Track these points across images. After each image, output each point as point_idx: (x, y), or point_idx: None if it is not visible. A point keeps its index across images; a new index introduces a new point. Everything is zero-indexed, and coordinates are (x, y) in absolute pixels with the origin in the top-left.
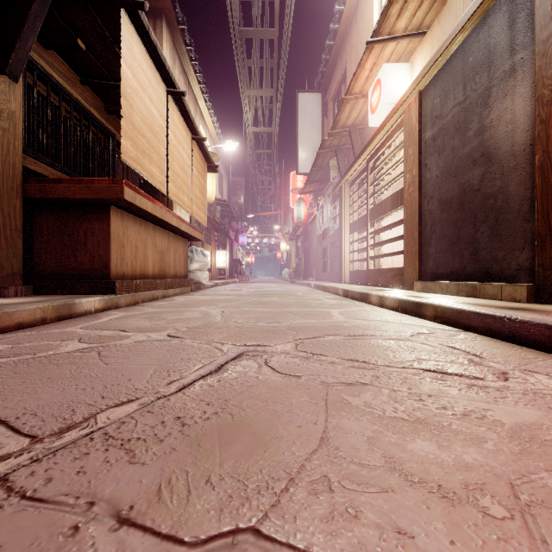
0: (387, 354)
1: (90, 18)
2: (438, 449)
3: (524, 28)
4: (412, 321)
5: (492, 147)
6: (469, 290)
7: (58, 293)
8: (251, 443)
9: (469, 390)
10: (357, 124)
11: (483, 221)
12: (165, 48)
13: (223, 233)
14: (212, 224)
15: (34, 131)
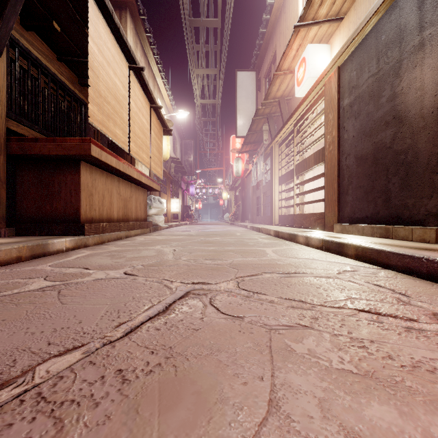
0: (321, 293)
1: (63, 3)
2: (400, 418)
3: (432, 7)
4: (336, 259)
5: (402, 110)
6: (383, 232)
7: (36, 234)
8: (194, 408)
9: (408, 334)
10: (285, 96)
11: (394, 173)
12: (129, 34)
13: (177, 184)
14: (168, 177)
15: (16, 98)
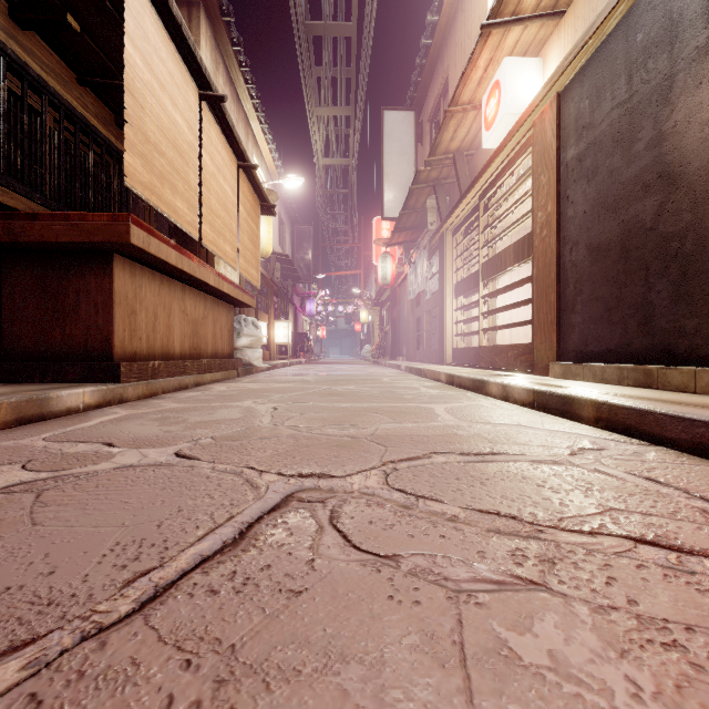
0: (549, 498)
1: None
2: None
3: None
4: (561, 425)
5: (675, 163)
6: (640, 377)
7: (35, 381)
8: None
9: None
10: (464, 149)
11: (661, 274)
12: (203, 47)
13: (285, 298)
14: (270, 286)
15: (2, 145)
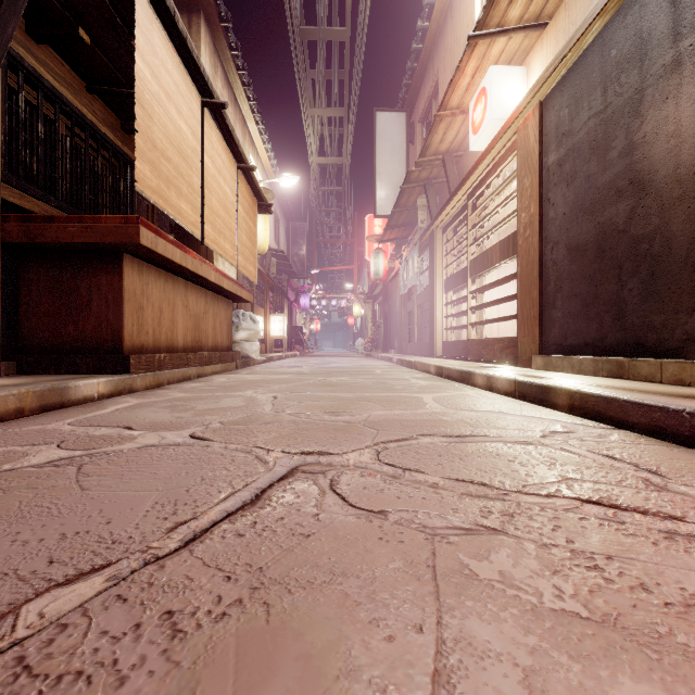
0: (516, 470)
1: None
2: None
3: (694, 2)
4: (538, 412)
5: (645, 171)
6: (613, 368)
7: (51, 372)
8: (297, 689)
9: (671, 544)
10: (453, 150)
11: (632, 273)
12: (203, 52)
13: (280, 293)
14: (266, 282)
15: (19, 152)
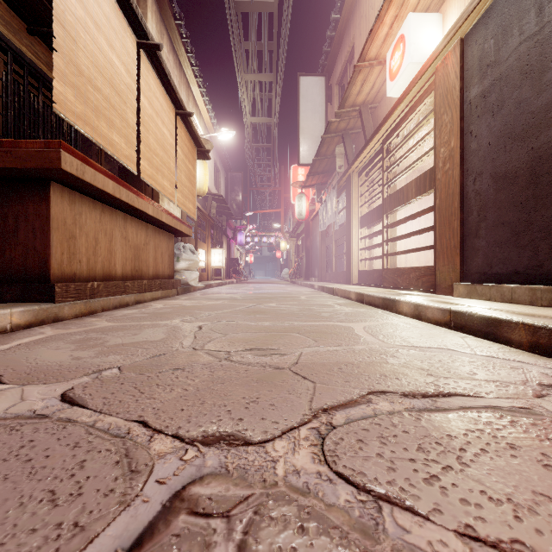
0: None
1: None
2: None
3: None
4: (491, 349)
5: None
6: None
7: None
8: None
9: None
10: (369, 102)
11: None
12: (150, 19)
13: (220, 230)
14: (207, 221)
15: None
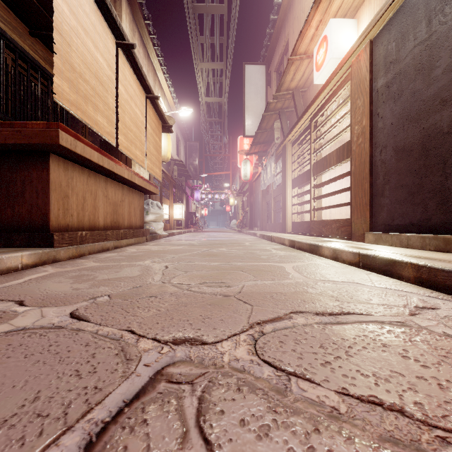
0: (423, 376)
1: None
2: None
3: None
4: (387, 282)
5: None
6: (440, 244)
7: None
8: None
9: None
10: (300, 87)
11: None
12: (124, 20)
13: (180, 189)
14: (170, 181)
15: None
